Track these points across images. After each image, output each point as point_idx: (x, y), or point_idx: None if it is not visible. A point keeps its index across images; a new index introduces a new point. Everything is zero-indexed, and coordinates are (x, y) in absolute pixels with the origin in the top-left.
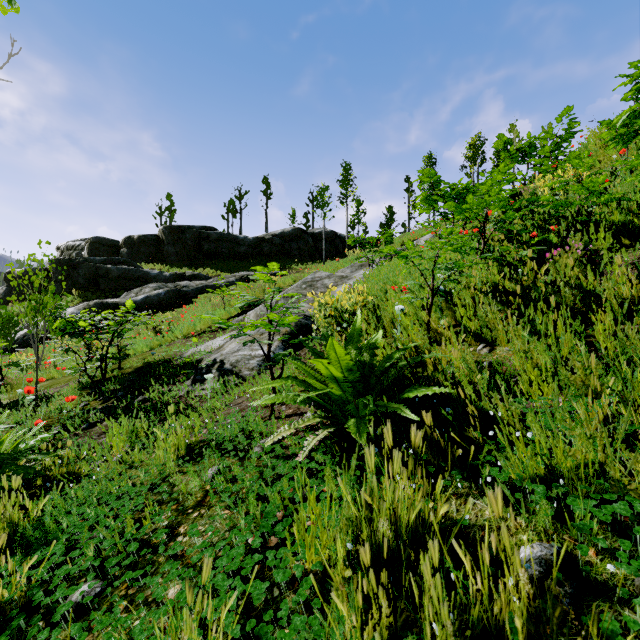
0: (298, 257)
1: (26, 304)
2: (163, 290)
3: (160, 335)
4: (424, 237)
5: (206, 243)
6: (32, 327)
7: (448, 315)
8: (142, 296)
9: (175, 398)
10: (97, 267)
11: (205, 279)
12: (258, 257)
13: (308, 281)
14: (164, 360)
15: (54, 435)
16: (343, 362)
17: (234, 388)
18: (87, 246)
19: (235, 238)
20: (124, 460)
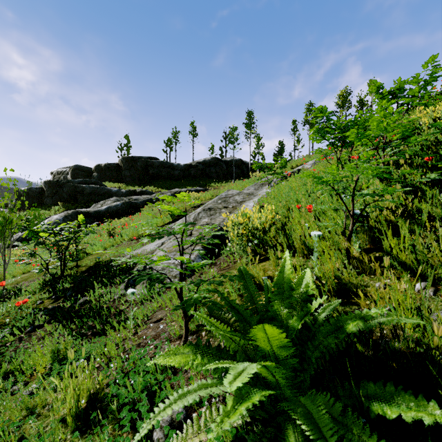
0: (215, 178)
1: (28, 212)
2: (120, 202)
3: (112, 238)
4: (308, 162)
5: (151, 169)
6: (0, 238)
7: (362, 238)
8: (105, 206)
9: (110, 301)
10: (76, 186)
11: (150, 194)
12: (187, 178)
13: (222, 197)
14: (110, 261)
15: (2, 337)
16: (274, 338)
17: (157, 297)
18: (70, 171)
19: (171, 165)
20: (25, 405)
